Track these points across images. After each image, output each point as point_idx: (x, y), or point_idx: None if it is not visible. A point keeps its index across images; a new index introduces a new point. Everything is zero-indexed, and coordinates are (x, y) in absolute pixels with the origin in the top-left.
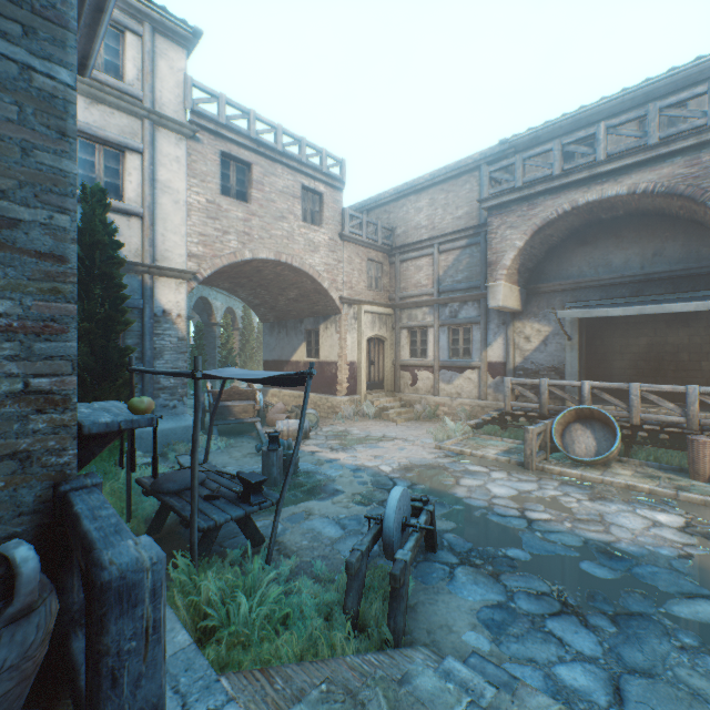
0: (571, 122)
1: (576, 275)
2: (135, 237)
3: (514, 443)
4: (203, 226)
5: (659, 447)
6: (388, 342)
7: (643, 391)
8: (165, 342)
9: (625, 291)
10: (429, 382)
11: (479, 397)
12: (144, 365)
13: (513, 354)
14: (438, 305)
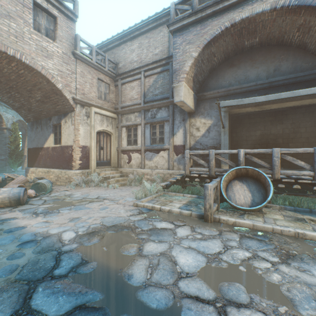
0: None
1: (227, 86)
2: None
3: (191, 197)
4: None
5: (291, 195)
6: (114, 135)
7: (282, 153)
8: None
9: (257, 94)
10: (139, 160)
11: (169, 168)
12: None
13: (189, 139)
14: (144, 110)
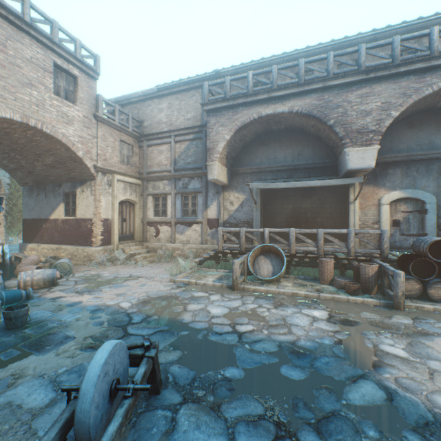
0: (257, 67)
1: (259, 164)
2: None
3: (224, 272)
4: None
5: (304, 266)
6: (138, 205)
7: (297, 233)
8: None
9: (284, 175)
10: (168, 233)
11: (202, 243)
12: None
13: (223, 213)
14: (175, 179)
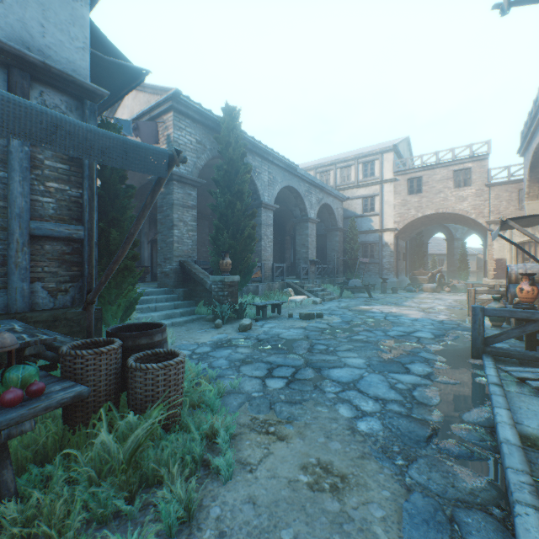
0: None
1: None
2: (377, 222)
3: None
4: (399, 210)
5: None
6: None
7: None
8: (386, 253)
9: None
10: None
11: None
12: (379, 261)
13: None
14: None
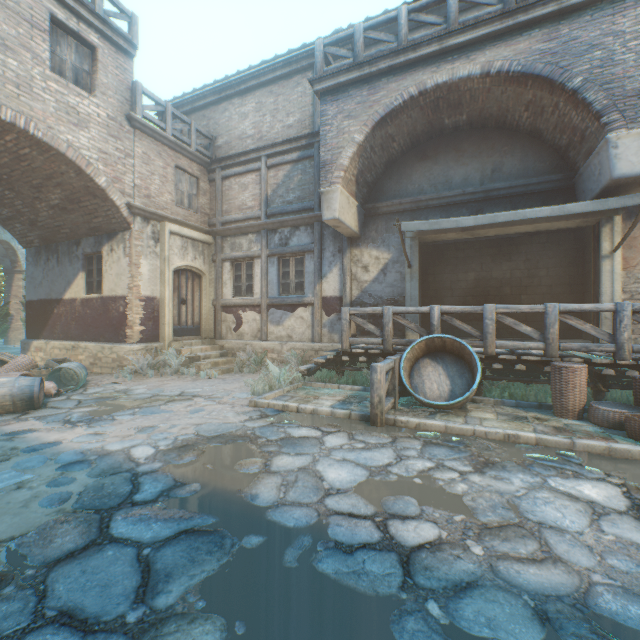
0: None
1: (416, 194)
2: None
3: (353, 389)
4: None
5: (513, 381)
6: (207, 277)
7: (499, 313)
8: None
9: (465, 211)
10: (257, 324)
11: (313, 339)
12: None
13: (350, 286)
14: (267, 231)
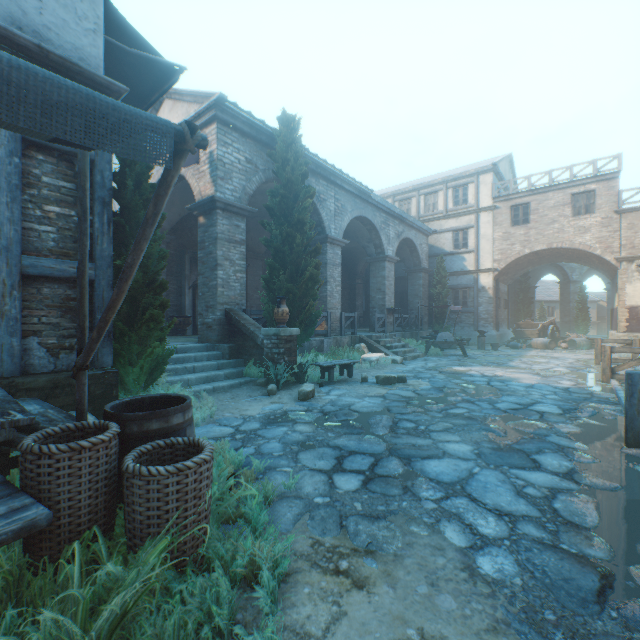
0: None
1: None
2: (471, 260)
3: None
4: (500, 246)
5: None
6: None
7: None
8: (482, 299)
9: None
10: None
11: None
12: (473, 309)
13: None
14: None
